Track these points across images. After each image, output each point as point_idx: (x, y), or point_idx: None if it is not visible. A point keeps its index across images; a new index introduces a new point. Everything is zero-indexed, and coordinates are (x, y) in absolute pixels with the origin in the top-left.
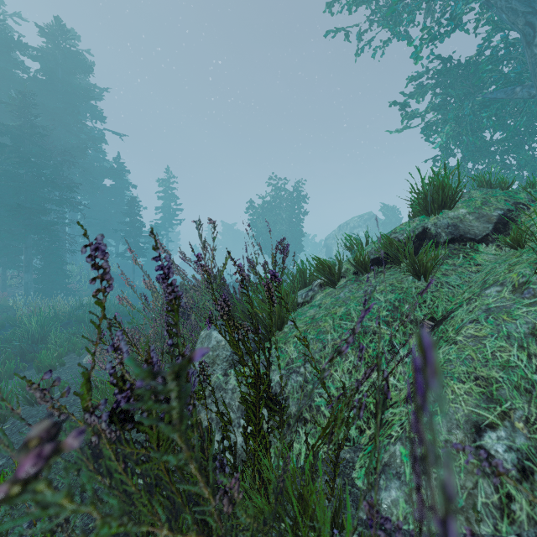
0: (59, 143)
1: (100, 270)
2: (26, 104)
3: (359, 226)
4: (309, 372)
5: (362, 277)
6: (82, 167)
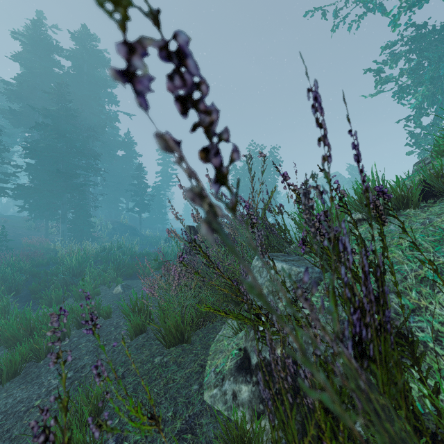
0: (85, 122)
1: (115, 222)
2: (62, 92)
3: (326, 185)
4: (396, 304)
5: (405, 212)
6: (102, 141)
